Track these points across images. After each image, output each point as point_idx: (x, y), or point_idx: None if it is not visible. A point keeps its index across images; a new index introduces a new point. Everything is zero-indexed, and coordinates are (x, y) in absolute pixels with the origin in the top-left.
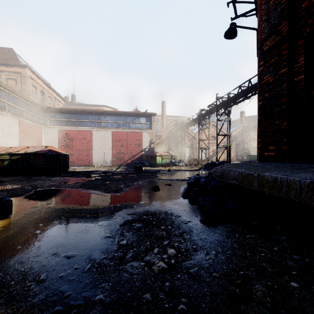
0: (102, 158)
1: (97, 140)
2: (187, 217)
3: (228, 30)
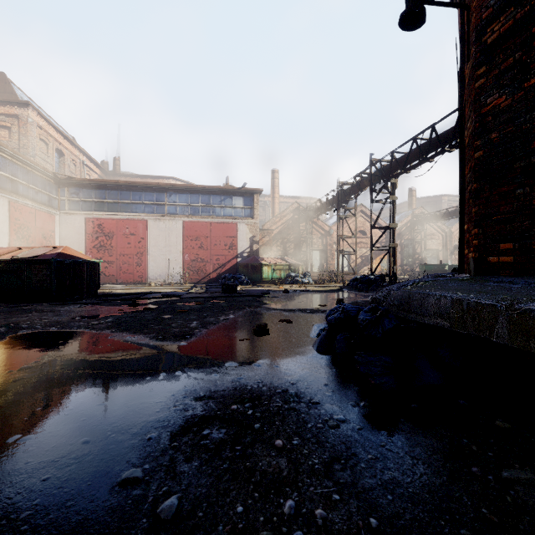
0: (166, 269)
1: (156, 236)
2: (335, 406)
3: (408, 8)
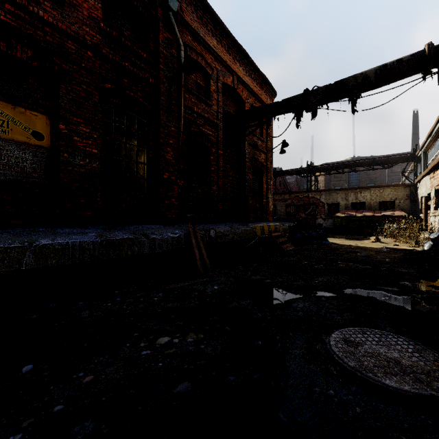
0: None
1: None
2: None
3: None
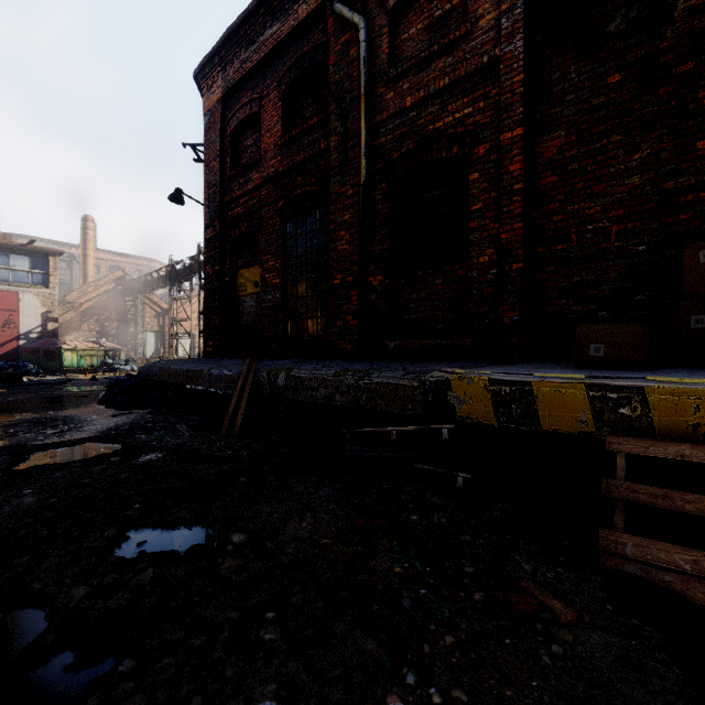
0: None
1: None
2: (95, 415)
3: (172, 196)
